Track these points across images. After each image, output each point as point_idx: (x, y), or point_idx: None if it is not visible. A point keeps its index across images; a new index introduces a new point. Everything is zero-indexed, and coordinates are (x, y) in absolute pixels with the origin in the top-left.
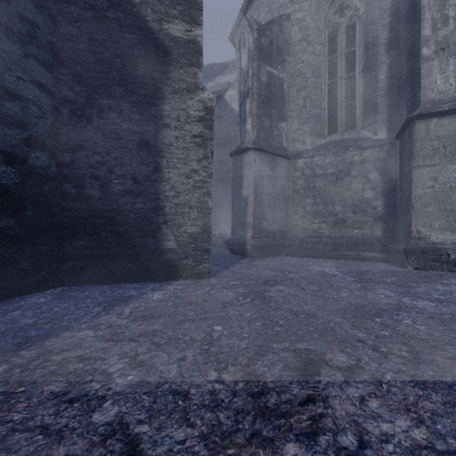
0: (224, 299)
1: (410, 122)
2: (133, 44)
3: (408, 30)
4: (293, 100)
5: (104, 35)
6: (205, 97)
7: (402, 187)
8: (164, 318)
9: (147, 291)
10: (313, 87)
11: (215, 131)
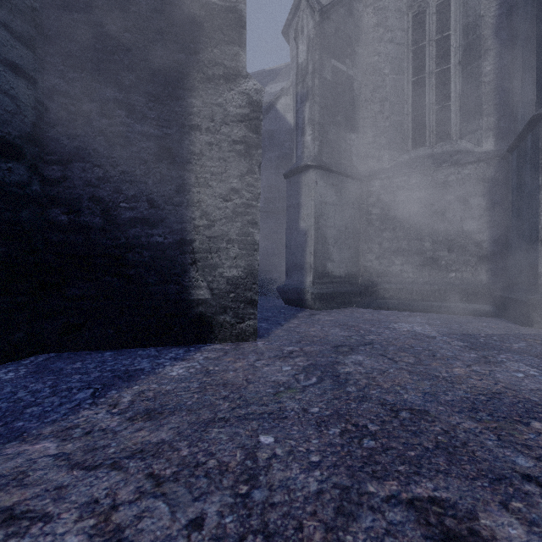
0: (276, 378)
1: (536, 122)
2: (149, 13)
3: (528, 0)
4: (366, 104)
5: (108, 0)
6: (250, 88)
7: (521, 215)
8: (181, 414)
9: (165, 361)
10: (392, 87)
11: (265, 149)
